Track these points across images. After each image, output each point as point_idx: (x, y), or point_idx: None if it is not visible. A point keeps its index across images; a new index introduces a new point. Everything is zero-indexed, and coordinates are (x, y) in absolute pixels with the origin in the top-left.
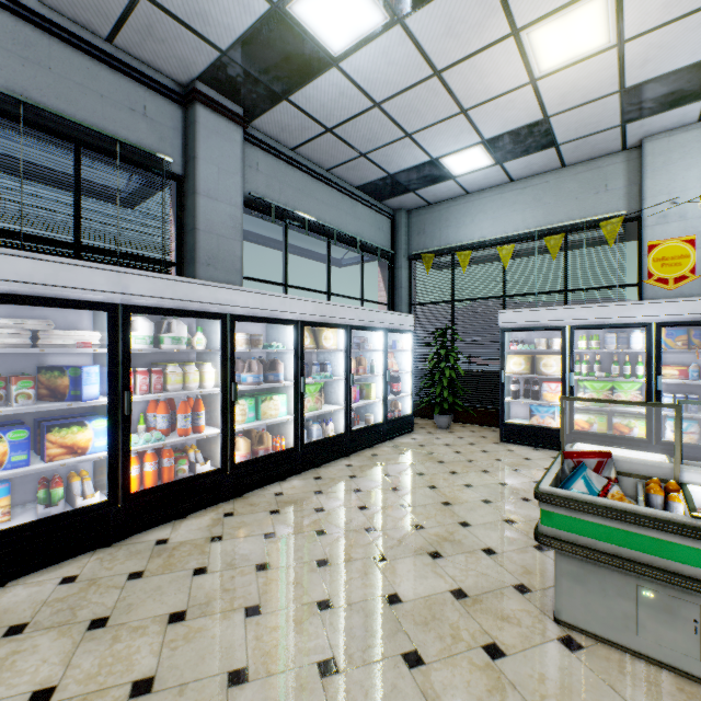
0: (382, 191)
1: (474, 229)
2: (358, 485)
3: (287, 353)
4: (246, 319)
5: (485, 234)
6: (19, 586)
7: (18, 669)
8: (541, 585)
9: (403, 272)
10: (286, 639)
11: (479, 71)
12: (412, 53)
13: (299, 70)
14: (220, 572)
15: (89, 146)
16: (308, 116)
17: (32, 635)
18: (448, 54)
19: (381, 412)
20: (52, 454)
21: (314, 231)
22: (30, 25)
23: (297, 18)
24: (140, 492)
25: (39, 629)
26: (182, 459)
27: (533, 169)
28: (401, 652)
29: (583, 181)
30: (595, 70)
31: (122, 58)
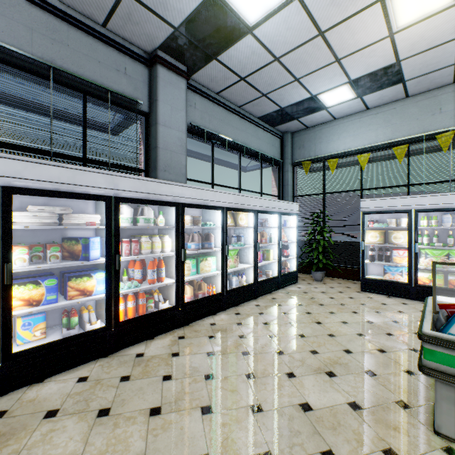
0: (275, 119)
1: (340, 143)
2: (266, 320)
3: (216, 229)
4: (191, 206)
5: (348, 147)
6: (52, 382)
7: (54, 443)
8: (417, 402)
9: (289, 174)
10: (233, 433)
11: (351, 30)
12: (304, 20)
13: (225, 38)
14: (180, 379)
15: (91, 95)
16: (229, 70)
17: (62, 418)
18: (330, 18)
19: (277, 269)
20: (71, 295)
21: (231, 148)
22: (56, 18)
23: (226, 0)
24: (125, 321)
25: (66, 414)
26: (150, 299)
27: (384, 99)
28: (319, 450)
29: (422, 106)
30: (439, 23)
31: (111, 37)
